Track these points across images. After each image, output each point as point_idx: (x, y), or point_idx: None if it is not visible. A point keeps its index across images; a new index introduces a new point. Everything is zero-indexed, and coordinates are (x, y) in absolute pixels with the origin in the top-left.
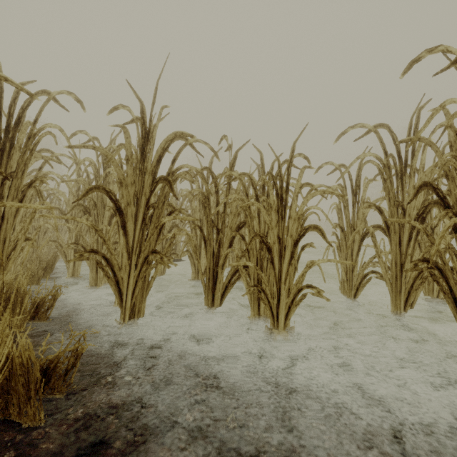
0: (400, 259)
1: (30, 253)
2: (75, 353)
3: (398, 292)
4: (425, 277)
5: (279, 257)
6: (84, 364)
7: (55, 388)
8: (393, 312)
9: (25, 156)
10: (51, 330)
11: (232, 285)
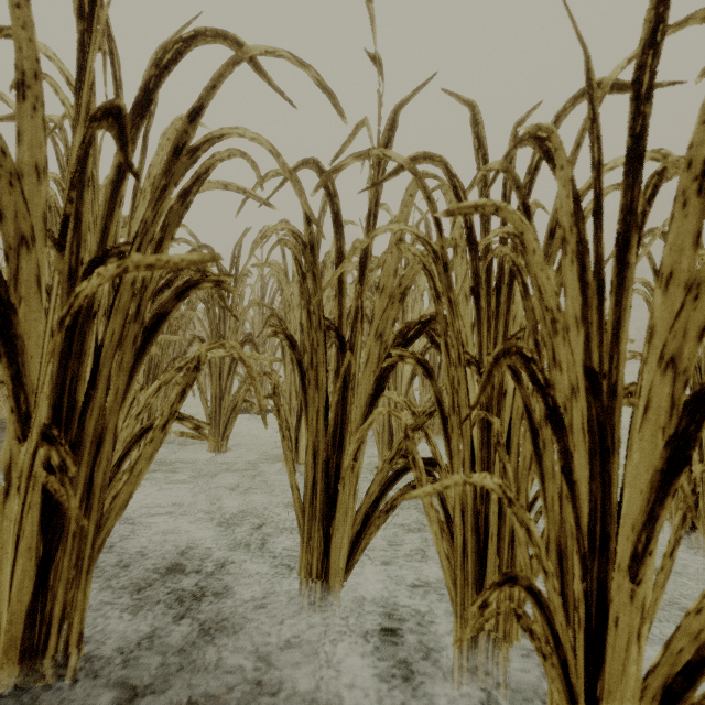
0: None
1: None
2: None
3: None
4: None
5: (593, 447)
6: None
7: None
8: None
9: None
10: None
11: (384, 515)
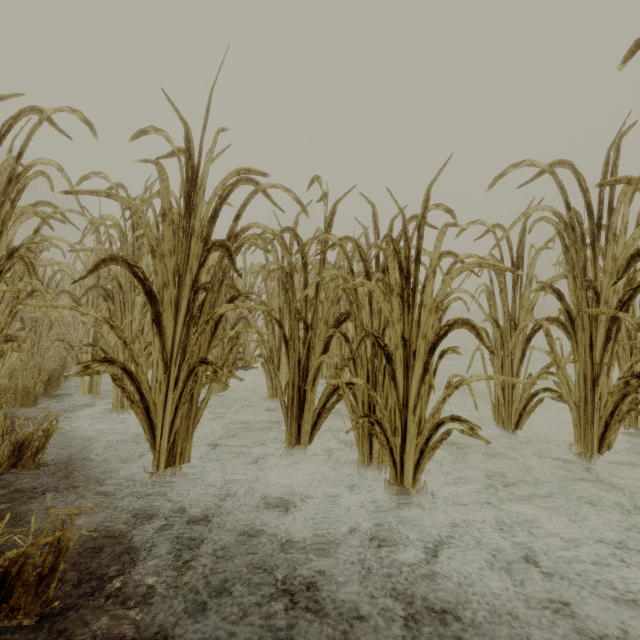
0: (592, 371)
1: (25, 358)
2: (54, 548)
3: (588, 422)
4: (635, 401)
5: (404, 369)
6: (82, 553)
7: (19, 608)
8: (581, 454)
9: (3, 209)
10: (39, 487)
11: (328, 412)
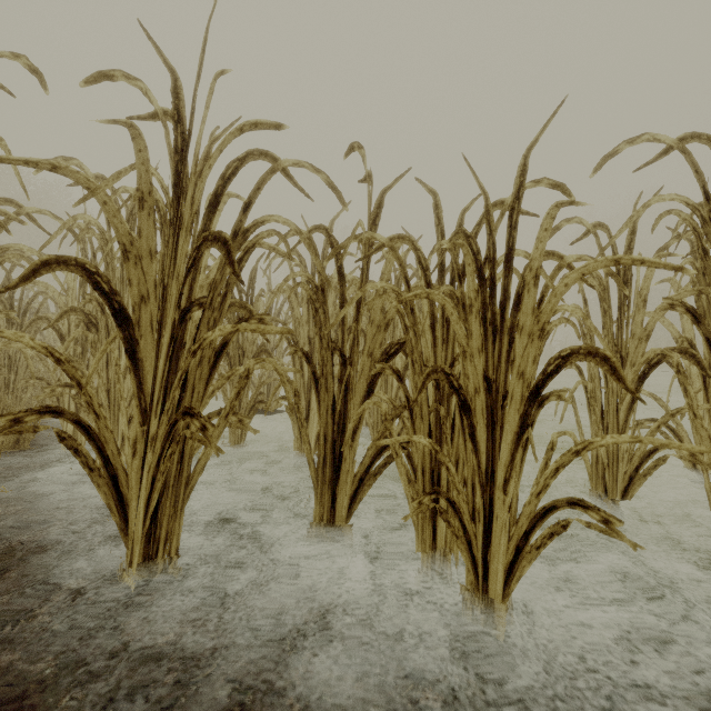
0: None
1: None
2: None
3: None
4: None
5: (488, 423)
6: None
7: None
8: None
9: None
10: None
11: (373, 478)
